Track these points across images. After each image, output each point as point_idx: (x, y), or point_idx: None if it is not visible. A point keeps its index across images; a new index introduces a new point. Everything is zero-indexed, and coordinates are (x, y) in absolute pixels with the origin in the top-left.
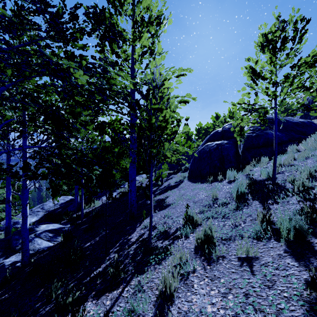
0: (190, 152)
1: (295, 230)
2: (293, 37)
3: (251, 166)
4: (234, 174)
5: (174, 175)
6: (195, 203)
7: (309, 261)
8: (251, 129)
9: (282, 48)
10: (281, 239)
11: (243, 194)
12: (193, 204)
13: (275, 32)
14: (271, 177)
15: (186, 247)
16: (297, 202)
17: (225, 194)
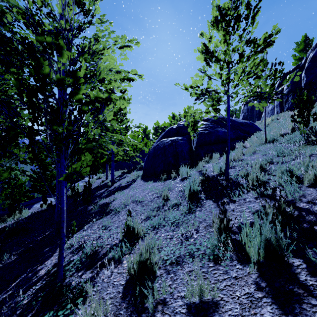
0: (139, 145)
1: (267, 245)
2: (246, 16)
3: (204, 162)
4: (187, 170)
5: (128, 174)
6: (143, 207)
7: (302, 312)
8: (204, 127)
9: (234, 30)
10: (249, 265)
11: (196, 192)
12: (141, 207)
13: (228, 10)
14: (224, 172)
15: (114, 283)
16: (254, 199)
17: (177, 193)
